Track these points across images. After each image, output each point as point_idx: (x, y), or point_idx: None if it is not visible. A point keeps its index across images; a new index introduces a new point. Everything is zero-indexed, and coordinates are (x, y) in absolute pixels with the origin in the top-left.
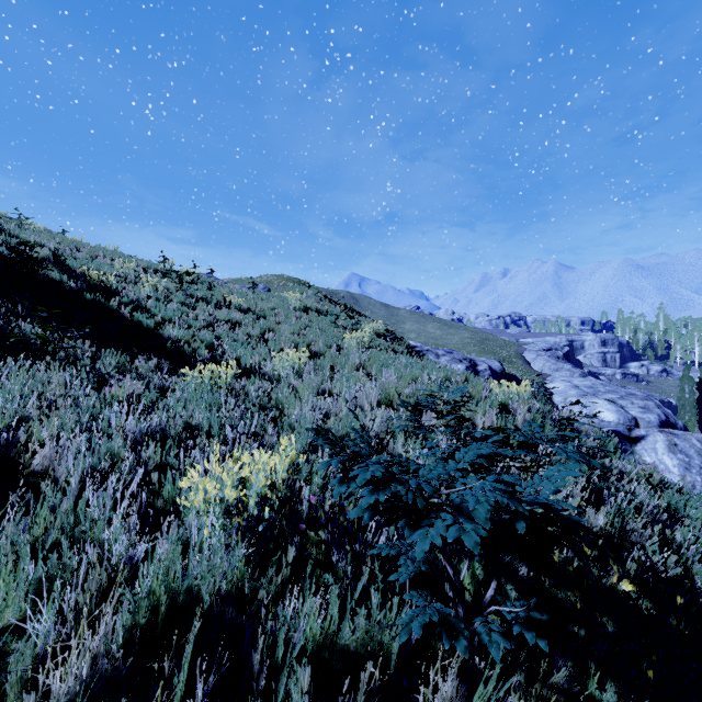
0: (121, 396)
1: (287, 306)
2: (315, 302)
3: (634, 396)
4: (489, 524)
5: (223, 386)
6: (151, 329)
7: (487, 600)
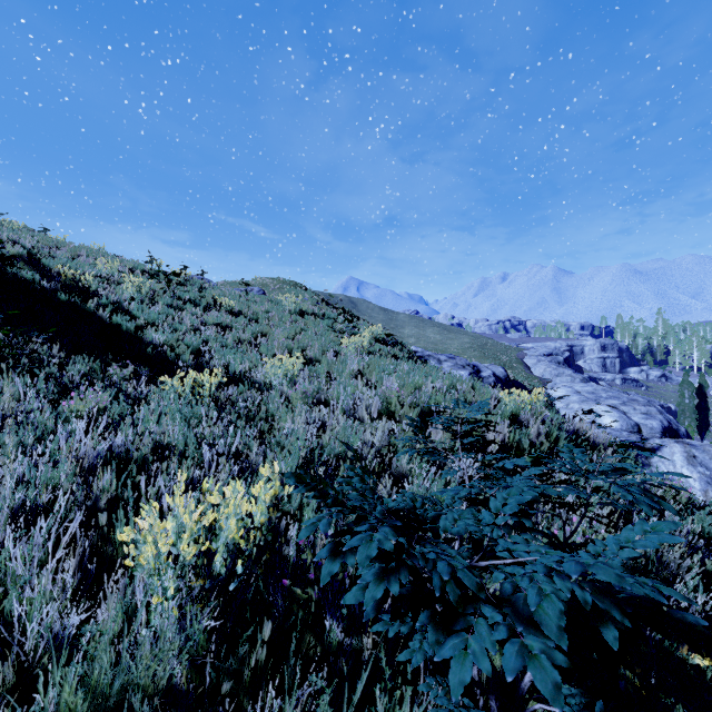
0: (81, 410)
1: (282, 309)
2: (311, 305)
3: (636, 402)
4: (566, 638)
5: (206, 396)
6: (132, 333)
7: (526, 686)
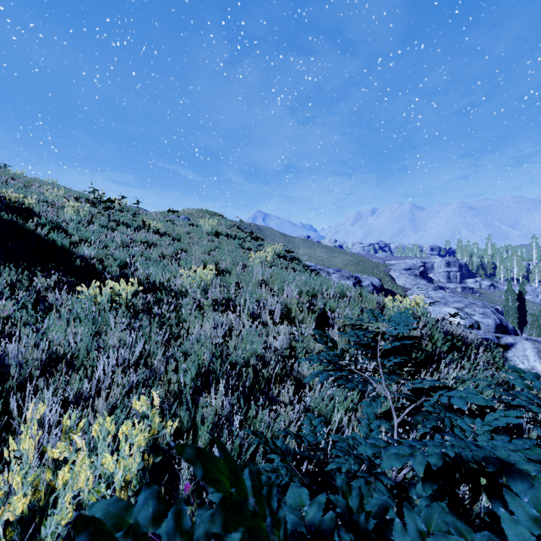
0: None
1: (201, 231)
2: (225, 228)
3: (475, 305)
4: None
5: (122, 304)
6: (67, 248)
7: None
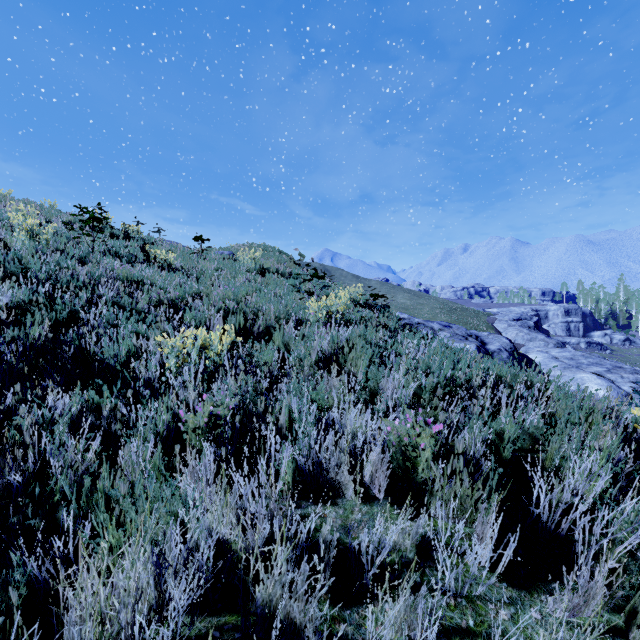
0: None
1: (240, 267)
2: (277, 263)
3: (622, 369)
4: None
5: None
6: None
7: None
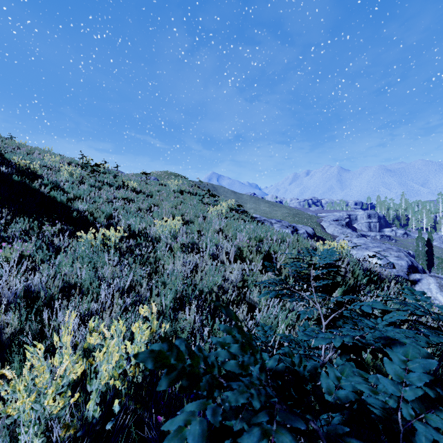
0: (8, 257)
1: (169, 189)
2: (188, 187)
3: (391, 249)
4: None
5: (112, 246)
6: (64, 203)
7: None
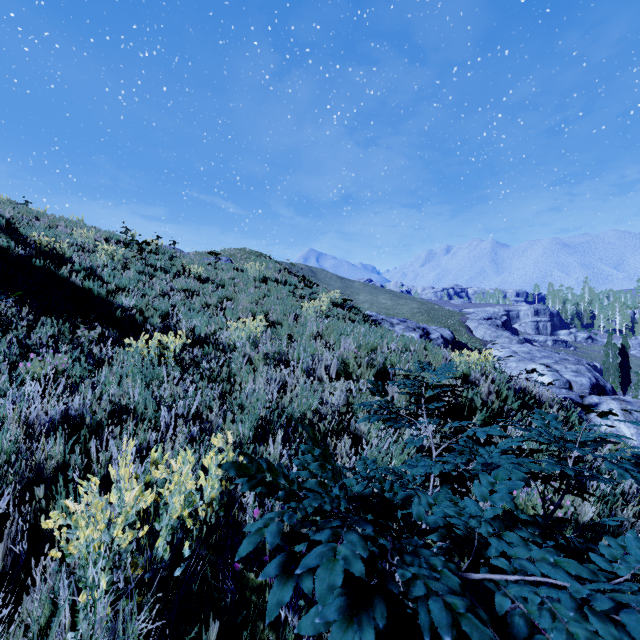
0: (39, 372)
1: (247, 276)
2: (274, 272)
3: (567, 361)
4: None
5: (170, 358)
6: (104, 297)
7: None
